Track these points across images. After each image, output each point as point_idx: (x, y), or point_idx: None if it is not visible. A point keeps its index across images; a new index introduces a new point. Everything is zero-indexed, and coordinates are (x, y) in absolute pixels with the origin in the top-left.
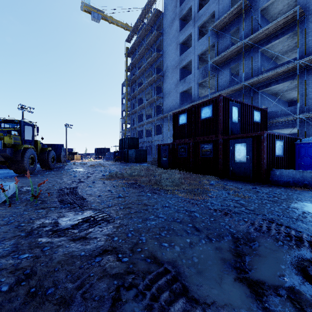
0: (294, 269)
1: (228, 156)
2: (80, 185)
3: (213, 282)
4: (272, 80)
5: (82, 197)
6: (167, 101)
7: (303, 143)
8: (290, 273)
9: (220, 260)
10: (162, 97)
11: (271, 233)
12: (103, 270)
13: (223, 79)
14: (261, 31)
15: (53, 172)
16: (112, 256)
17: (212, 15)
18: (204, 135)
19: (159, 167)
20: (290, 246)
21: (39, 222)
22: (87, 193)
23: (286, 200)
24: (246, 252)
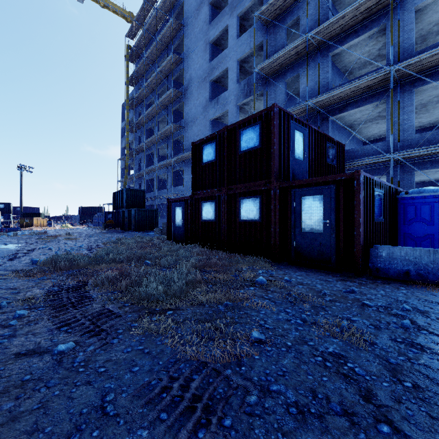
0: None
1: (290, 221)
2: None
3: None
4: (350, 101)
5: None
6: (191, 133)
7: (413, 197)
8: None
9: None
10: (182, 127)
11: None
12: None
13: (275, 98)
14: (334, 19)
15: None
16: None
17: None
18: (245, 182)
19: (170, 239)
20: None
21: None
22: None
23: None
24: None
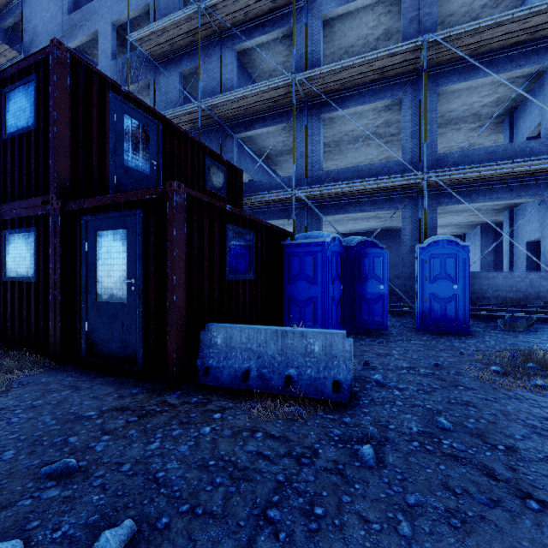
0: None
1: (80, 279)
2: None
3: None
4: (256, 116)
5: None
6: None
7: (298, 243)
8: None
9: None
10: None
11: None
12: None
13: (166, 94)
14: None
15: None
16: None
17: None
18: (14, 198)
19: None
20: None
21: None
22: None
23: None
24: None
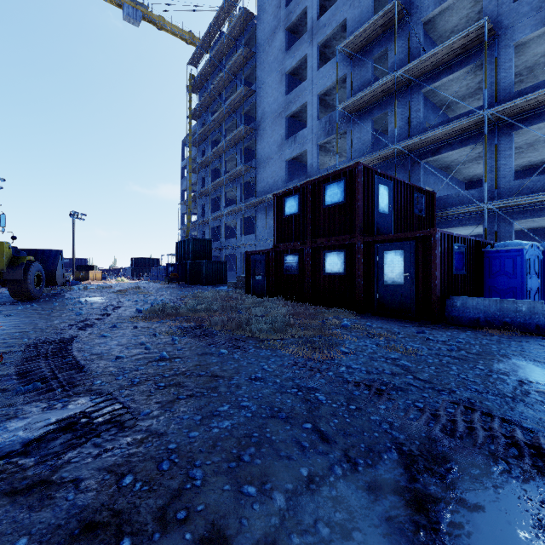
0: None
1: (373, 274)
2: (82, 335)
3: None
4: (443, 143)
5: (78, 362)
6: (265, 175)
7: (498, 250)
8: None
9: (379, 522)
10: (254, 168)
11: (478, 438)
12: None
13: (360, 138)
14: (424, 57)
15: (35, 306)
16: None
17: (343, 26)
18: (329, 236)
19: (249, 293)
20: (525, 474)
21: None
22: (94, 352)
23: (482, 356)
24: (435, 494)
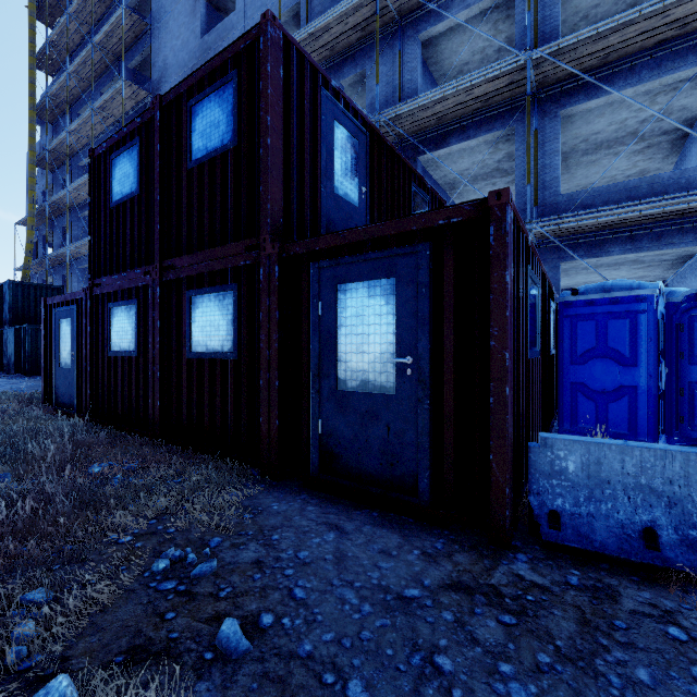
0: None
1: (308, 357)
2: None
3: None
4: (453, 126)
5: None
6: None
7: (591, 300)
8: None
9: None
10: None
11: None
12: None
13: None
14: None
15: None
16: None
17: None
18: (201, 247)
19: (50, 401)
20: None
21: None
22: None
23: None
24: None
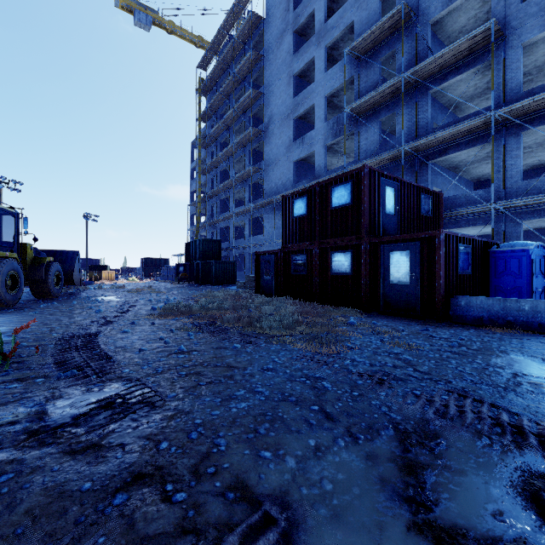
0: (518, 496)
1: (379, 274)
2: (105, 330)
3: (364, 538)
4: (451, 144)
5: (106, 353)
6: (273, 176)
7: (503, 250)
8: (513, 506)
9: (375, 482)
10: (262, 169)
11: (467, 419)
12: (127, 528)
13: (368, 139)
14: (432, 59)
15: (56, 304)
16: (152, 490)
17: (350, 28)
18: (336, 236)
19: (258, 293)
20: (504, 447)
21: (4, 411)
22: (118, 346)
23: (481, 352)
24: (424, 462)
